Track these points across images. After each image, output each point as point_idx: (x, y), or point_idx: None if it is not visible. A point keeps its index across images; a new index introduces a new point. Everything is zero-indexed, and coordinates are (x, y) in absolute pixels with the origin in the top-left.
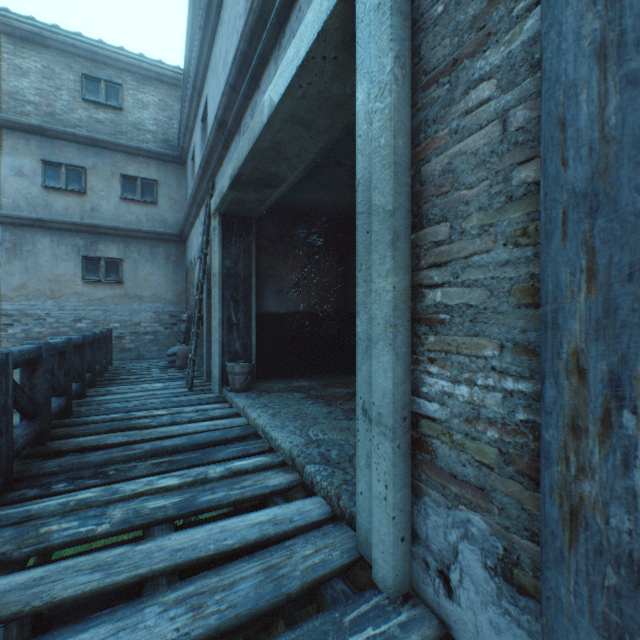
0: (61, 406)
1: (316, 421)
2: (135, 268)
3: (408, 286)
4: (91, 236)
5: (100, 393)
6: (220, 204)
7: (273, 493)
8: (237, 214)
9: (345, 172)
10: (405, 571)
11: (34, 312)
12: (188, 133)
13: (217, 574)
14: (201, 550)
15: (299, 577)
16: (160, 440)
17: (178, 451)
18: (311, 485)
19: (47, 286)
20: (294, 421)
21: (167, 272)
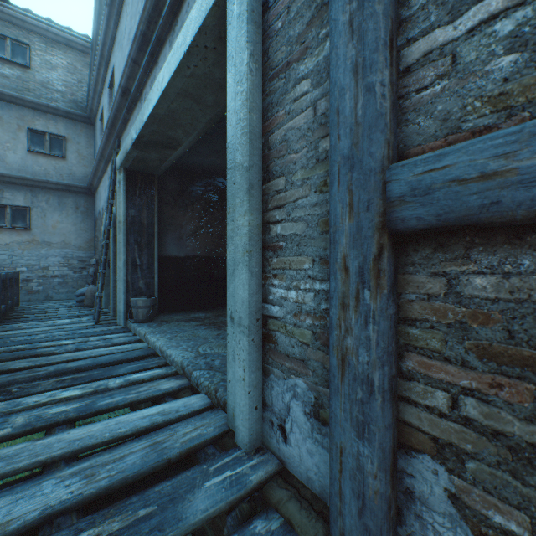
0: None
1: (206, 341)
2: (43, 216)
3: (260, 223)
4: None
5: (5, 329)
6: (125, 160)
7: (165, 395)
8: (141, 170)
9: None
10: (258, 431)
11: None
12: (96, 96)
13: (110, 452)
14: (97, 438)
15: (179, 447)
16: (65, 363)
17: (82, 371)
18: (197, 386)
19: None
20: (188, 342)
21: (76, 221)
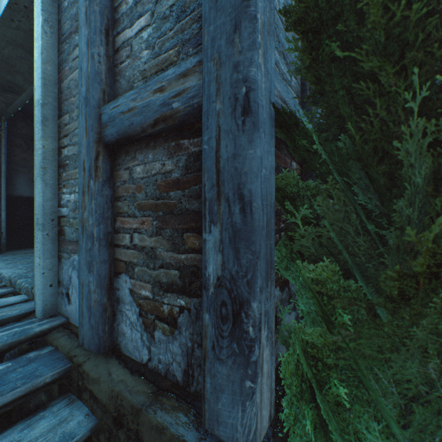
0: None
1: None
2: None
3: (56, 148)
4: None
5: None
6: None
7: None
8: None
9: None
10: (54, 303)
11: None
12: None
13: None
14: None
15: None
16: None
17: None
18: (20, 290)
19: None
20: (26, 264)
21: None
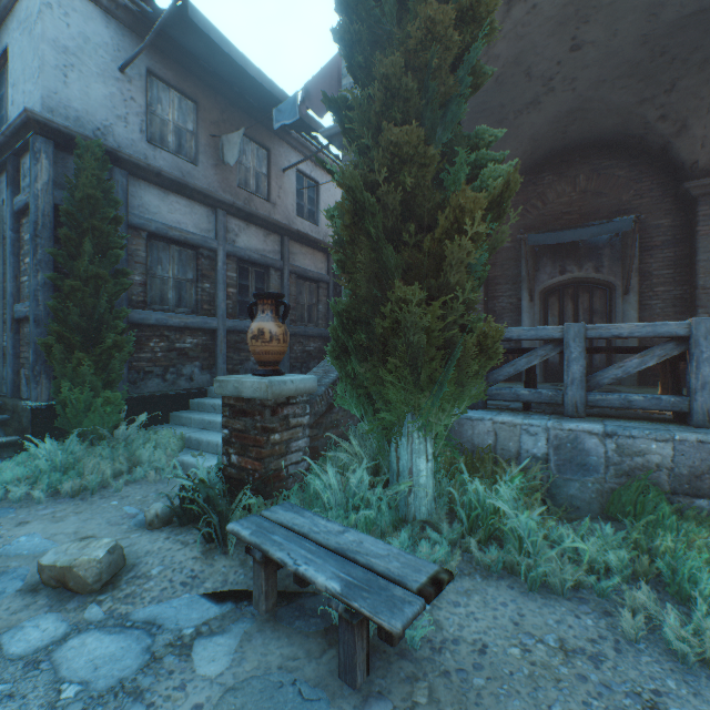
0: None
1: None
2: None
3: (3, 314)
4: None
5: None
6: None
7: None
8: None
9: None
10: (2, 388)
11: None
12: None
13: None
14: None
15: None
16: None
17: None
18: None
19: None
20: None
21: None
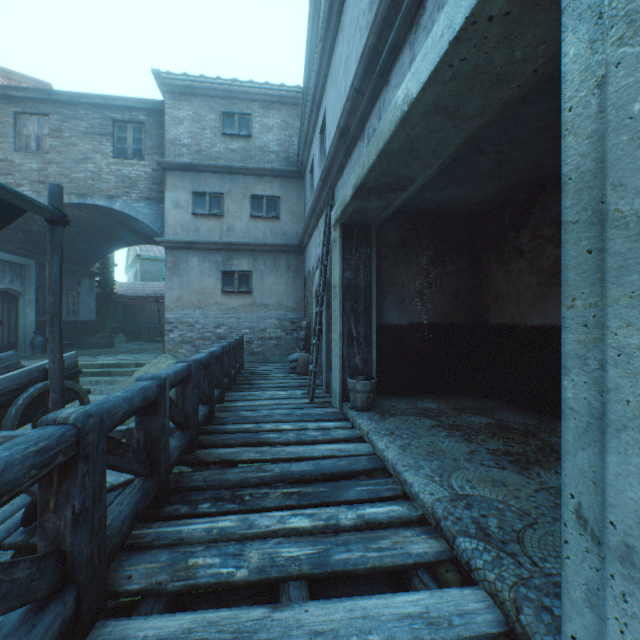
0: (205, 414)
1: (457, 464)
2: (261, 279)
3: None
4: (227, 253)
5: (235, 398)
6: (341, 215)
7: (417, 565)
8: (357, 223)
9: (486, 161)
10: None
11: (187, 320)
12: (306, 147)
13: None
14: None
15: None
16: (288, 462)
17: (305, 479)
18: (467, 566)
19: (196, 298)
20: (429, 460)
21: (288, 281)
